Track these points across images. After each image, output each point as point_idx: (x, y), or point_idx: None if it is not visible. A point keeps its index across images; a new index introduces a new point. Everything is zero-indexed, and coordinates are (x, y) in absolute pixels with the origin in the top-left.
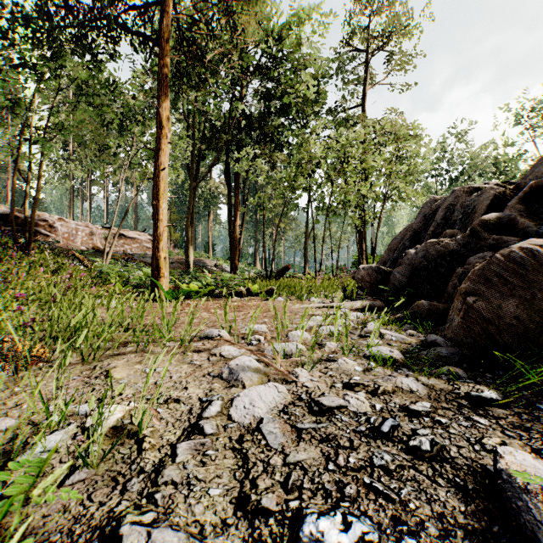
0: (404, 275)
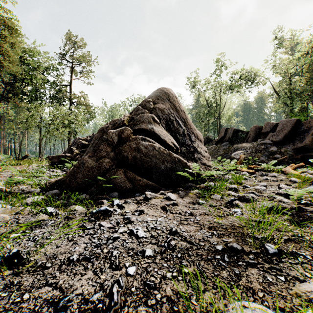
0: None
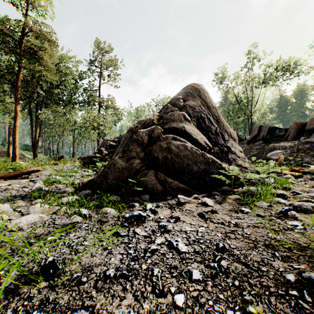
0: None
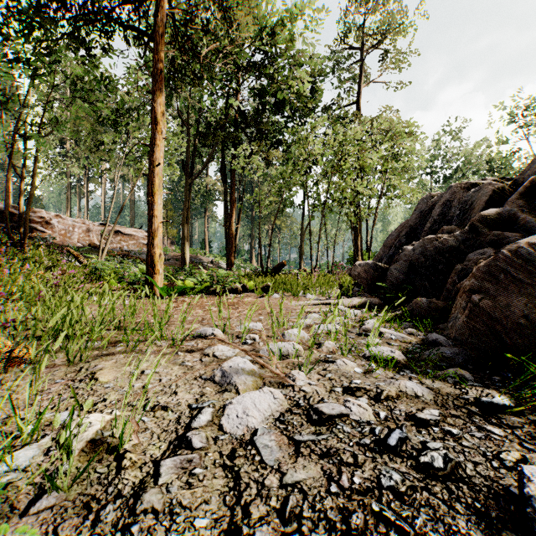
0: (401, 271)
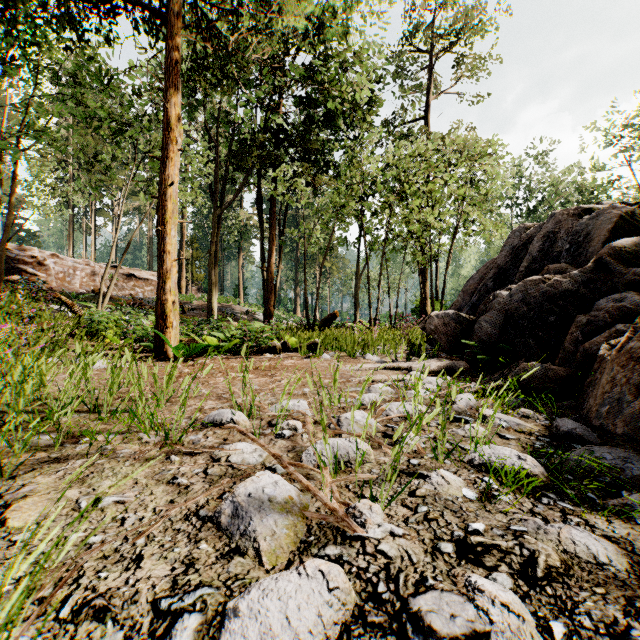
0: (493, 325)
